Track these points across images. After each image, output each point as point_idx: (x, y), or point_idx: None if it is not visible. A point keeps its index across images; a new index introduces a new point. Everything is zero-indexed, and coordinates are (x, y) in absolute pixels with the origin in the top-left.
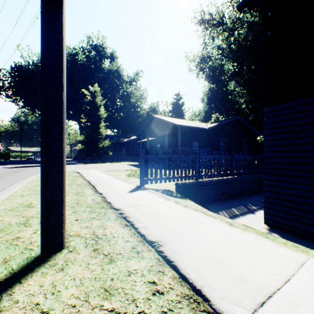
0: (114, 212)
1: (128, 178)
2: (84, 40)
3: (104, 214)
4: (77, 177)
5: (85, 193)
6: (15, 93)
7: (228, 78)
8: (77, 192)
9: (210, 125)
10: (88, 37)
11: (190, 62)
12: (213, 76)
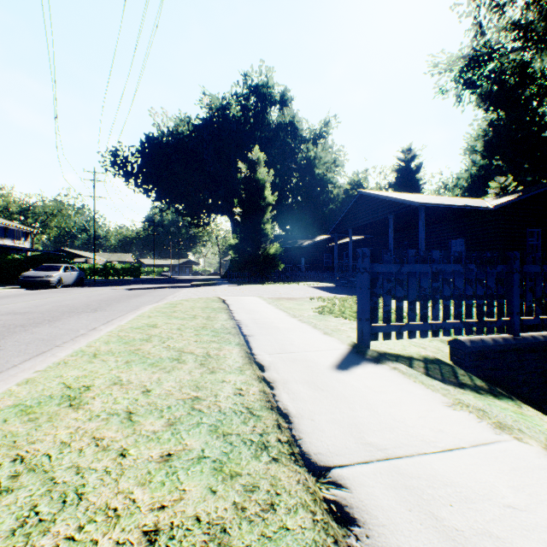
0: (306, 498)
1: (320, 317)
2: (238, 82)
3: (268, 508)
4: (219, 312)
5: (222, 361)
6: (146, 179)
7: (543, 89)
8: (206, 354)
9: (498, 201)
10: (245, 75)
11: (441, 73)
12: (498, 93)
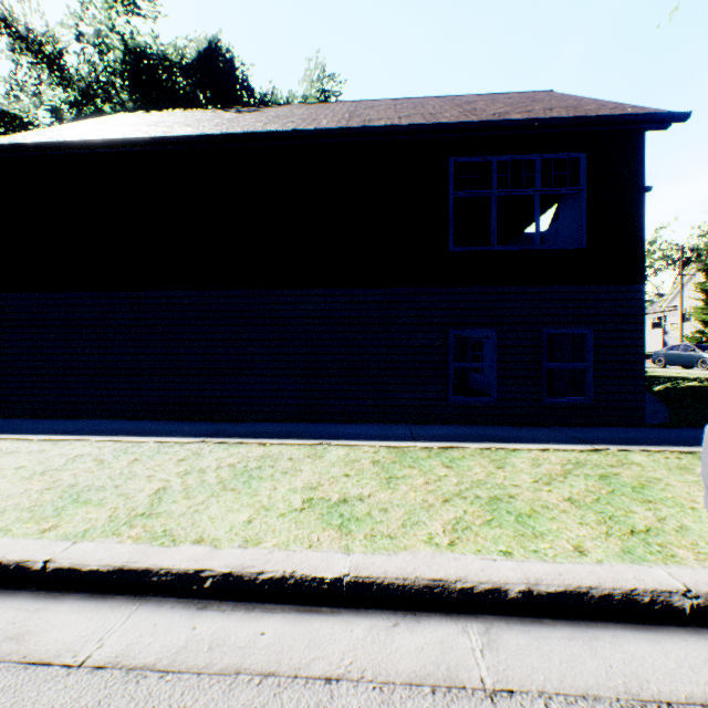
0: None
1: None
2: None
3: None
4: None
5: None
6: None
7: None
8: None
9: None
10: None
11: None
12: None
